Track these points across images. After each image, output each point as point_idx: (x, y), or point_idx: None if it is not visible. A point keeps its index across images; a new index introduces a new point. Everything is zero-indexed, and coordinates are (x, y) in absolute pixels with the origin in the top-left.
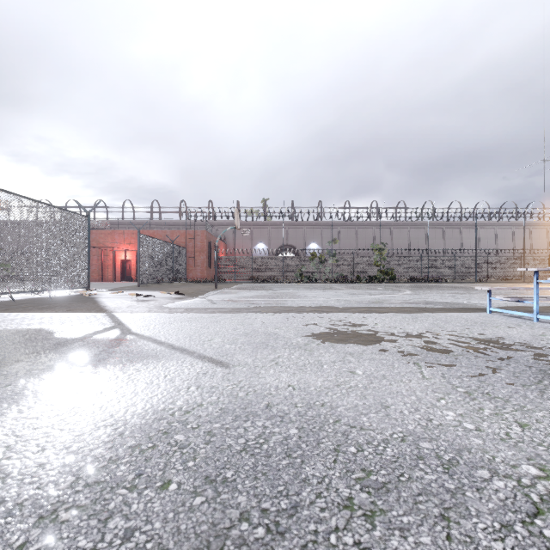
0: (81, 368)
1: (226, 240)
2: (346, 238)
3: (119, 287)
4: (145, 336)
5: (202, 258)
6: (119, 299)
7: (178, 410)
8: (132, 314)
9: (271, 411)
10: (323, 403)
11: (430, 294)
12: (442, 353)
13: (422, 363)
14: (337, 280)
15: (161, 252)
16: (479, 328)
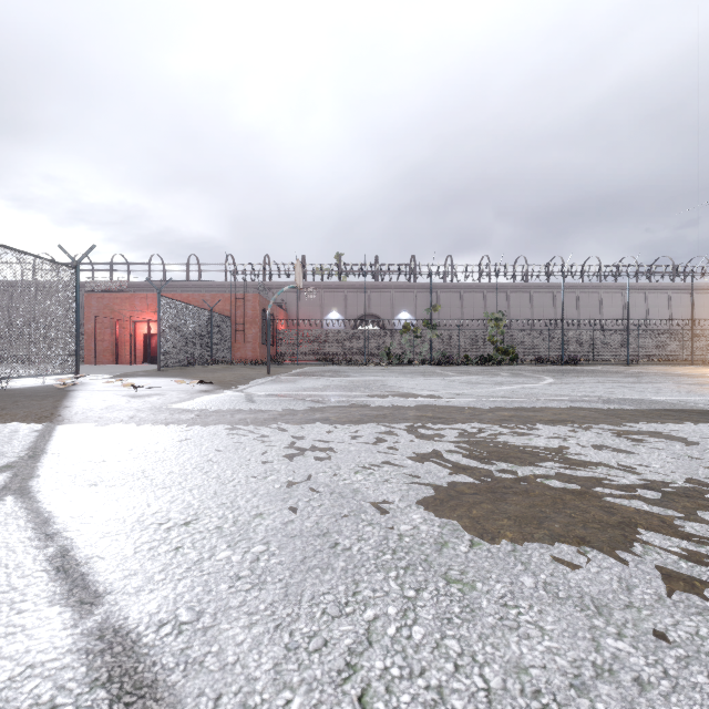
0: None
1: (288, 307)
2: (448, 305)
3: (130, 372)
4: (40, 503)
5: (254, 331)
6: (108, 393)
7: None
8: (89, 428)
9: None
10: None
11: (588, 383)
12: None
13: None
14: (438, 362)
15: (193, 322)
16: None
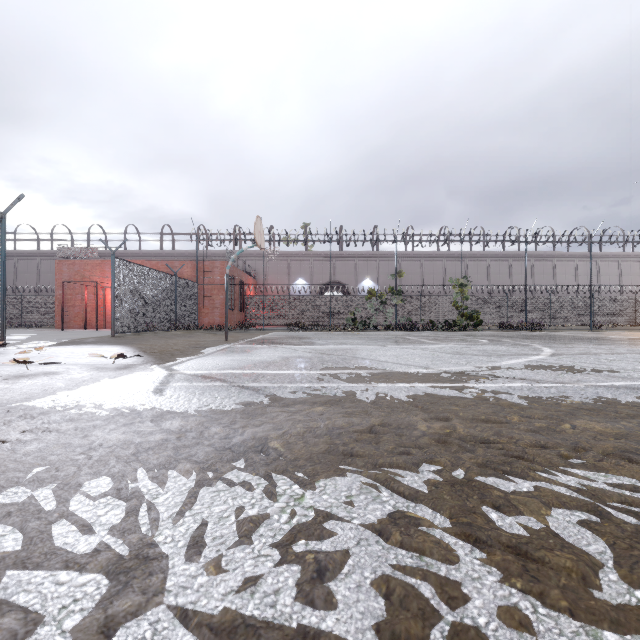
0: None
1: (256, 275)
2: (409, 273)
3: (82, 338)
4: None
5: (221, 297)
6: None
7: None
8: None
9: None
10: None
11: (604, 354)
12: None
13: None
14: (403, 327)
15: (155, 287)
16: None
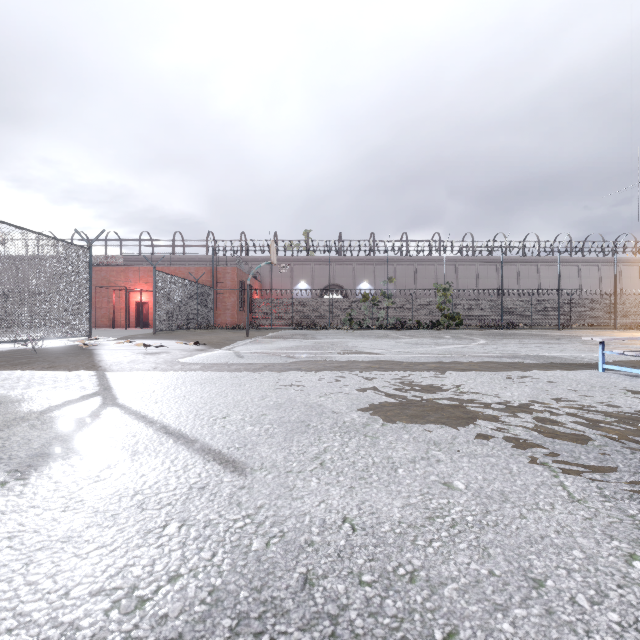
0: (2, 475)
1: (261, 279)
2: (403, 277)
3: (130, 335)
4: (133, 409)
5: (232, 300)
6: (124, 351)
7: (126, 595)
8: (130, 374)
9: (311, 597)
10: (412, 571)
11: (511, 344)
12: (575, 442)
13: (554, 463)
14: (393, 326)
15: (182, 292)
16: (603, 396)
